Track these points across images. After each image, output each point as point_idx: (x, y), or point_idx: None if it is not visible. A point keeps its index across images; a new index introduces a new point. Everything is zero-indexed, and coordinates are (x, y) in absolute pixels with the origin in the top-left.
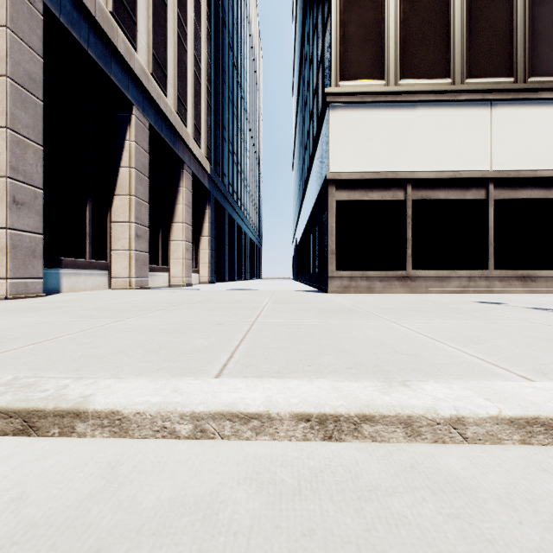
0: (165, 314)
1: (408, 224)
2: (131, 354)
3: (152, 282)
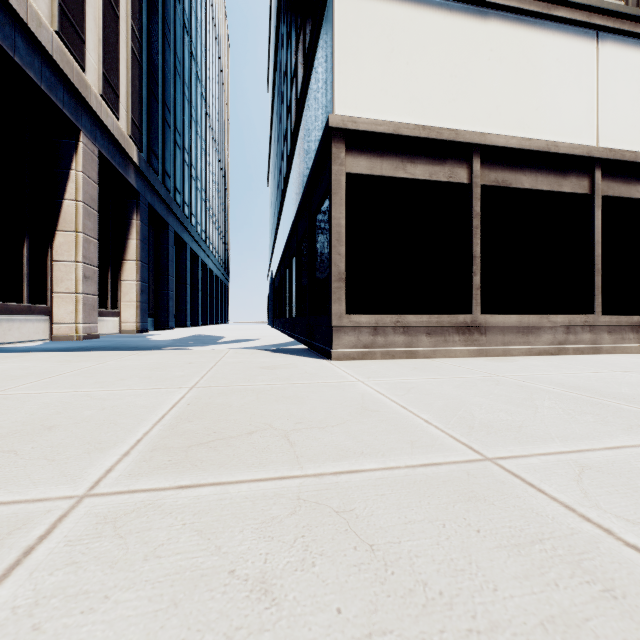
0: None
1: (475, 228)
2: None
3: (1, 334)
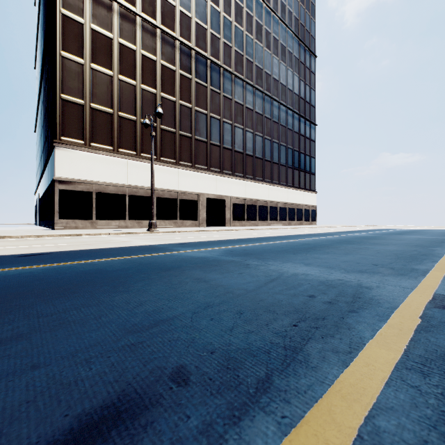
0: None
1: (94, 201)
2: None
3: None
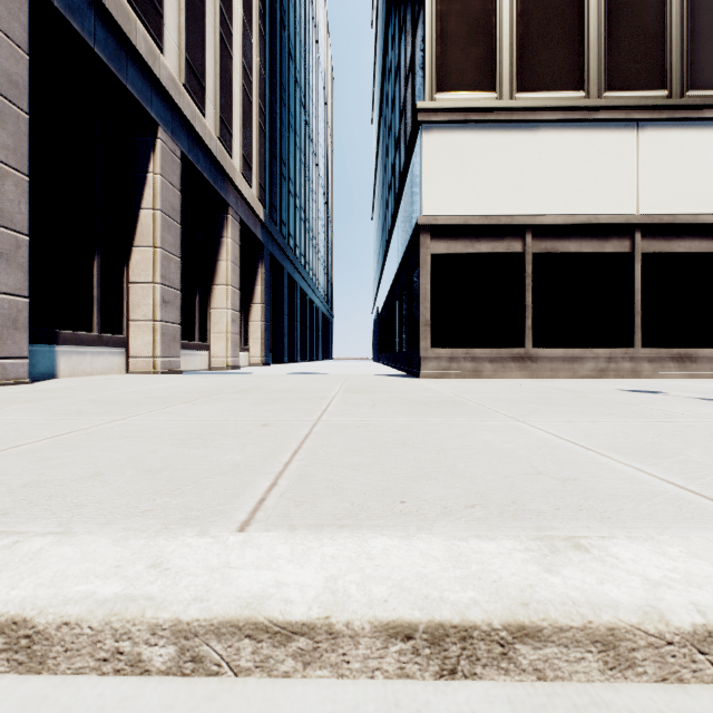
0: (190, 408)
1: (527, 285)
2: (111, 480)
3: (186, 364)
